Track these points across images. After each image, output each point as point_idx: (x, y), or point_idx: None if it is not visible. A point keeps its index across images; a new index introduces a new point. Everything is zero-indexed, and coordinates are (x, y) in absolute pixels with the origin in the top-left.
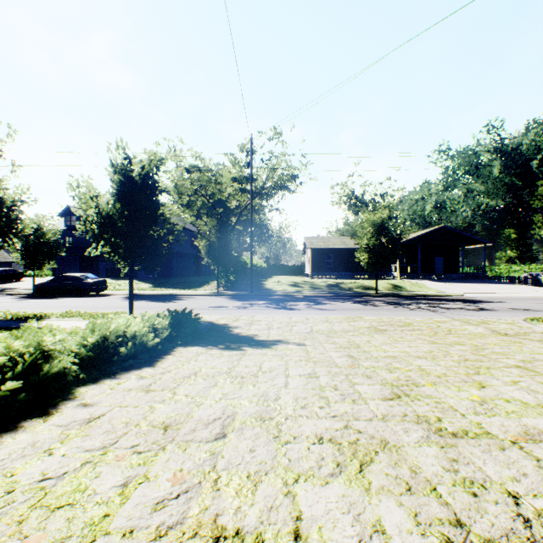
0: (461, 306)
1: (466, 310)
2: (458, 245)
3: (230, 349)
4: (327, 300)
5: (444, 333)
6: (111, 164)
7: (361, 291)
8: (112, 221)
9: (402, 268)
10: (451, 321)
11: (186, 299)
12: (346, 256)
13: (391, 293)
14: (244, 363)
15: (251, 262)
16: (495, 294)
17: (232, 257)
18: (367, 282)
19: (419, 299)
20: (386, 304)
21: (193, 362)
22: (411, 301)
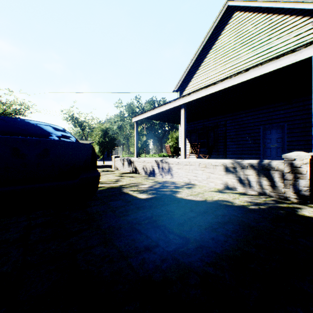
0: None
1: None
2: None
3: None
4: None
5: None
6: None
7: None
8: None
9: None
10: None
11: None
12: None
13: None
14: None
15: None
16: None
17: None
18: None
19: None
20: None
21: None
22: None
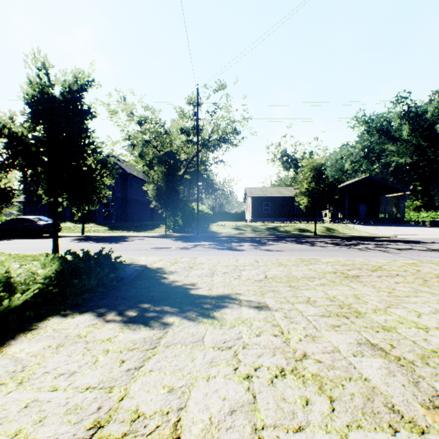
0: (408, 247)
1: (419, 250)
2: (380, 194)
3: (138, 325)
4: (271, 241)
5: (435, 280)
6: (30, 82)
7: (298, 233)
8: (23, 144)
9: (330, 214)
10: (423, 263)
11: (133, 240)
12: (282, 204)
13: (328, 235)
14: (137, 398)
15: (197, 206)
16: (425, 236)
17: (180, 201)
18: (303, 226)
19: (358, 240)
20: (331, 244)
21: (1, 394)
22: (352, 242)
